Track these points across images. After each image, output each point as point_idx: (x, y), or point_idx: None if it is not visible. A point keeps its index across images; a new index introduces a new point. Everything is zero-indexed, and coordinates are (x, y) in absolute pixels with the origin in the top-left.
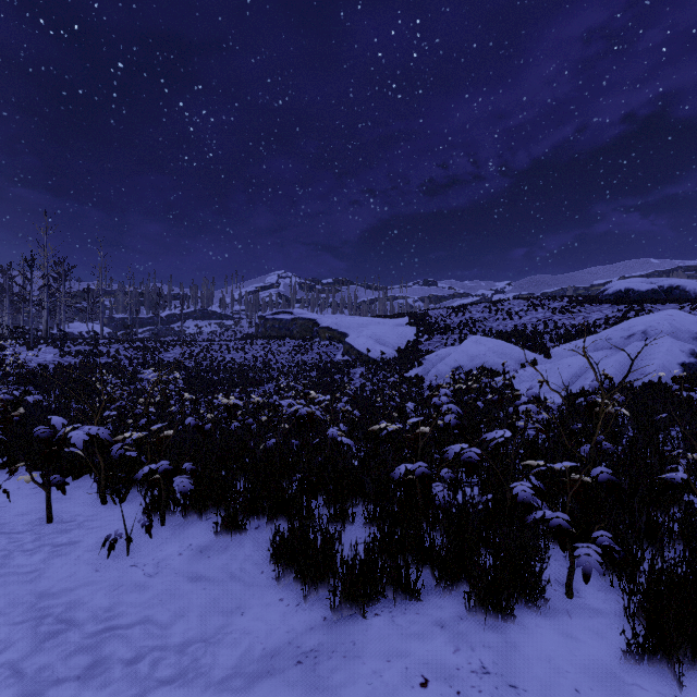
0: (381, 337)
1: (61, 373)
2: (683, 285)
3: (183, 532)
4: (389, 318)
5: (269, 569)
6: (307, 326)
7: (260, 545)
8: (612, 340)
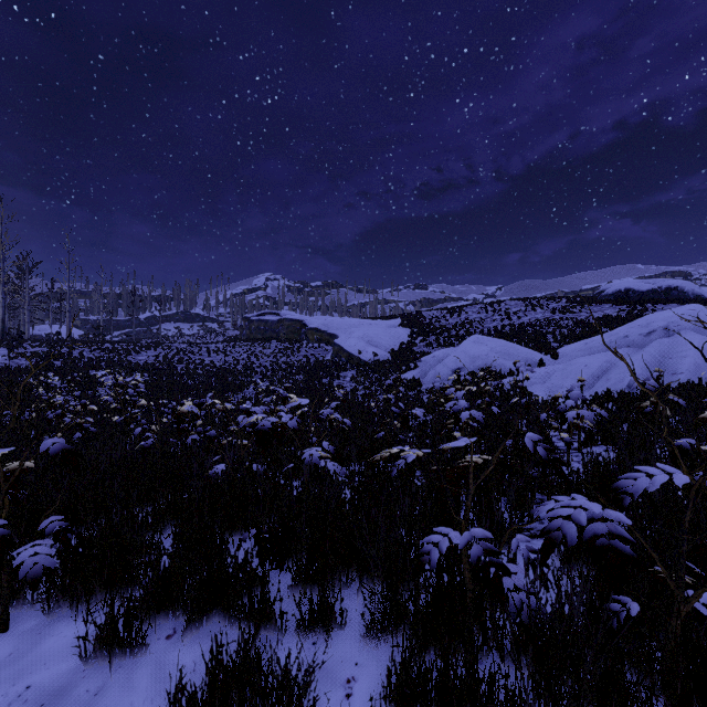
0: (373, 338)
1: (6, 376)
2: (681, 286)
3: (32, 648)
4: (381, 320)
5: None
6: (294, 327)
7: (167, 680)
8: (629, 337)
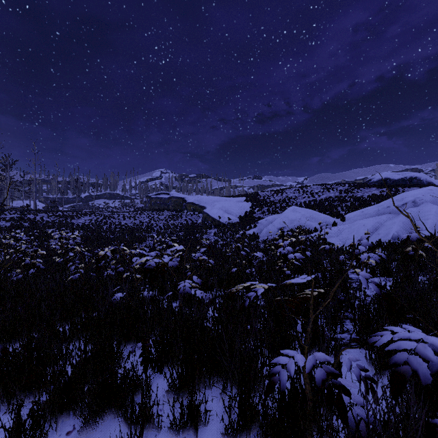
0: (228, 208)
1: None
2: (419, 177)
3: None
4: (233, 197)
5: None
6: (179, 202)
7: None
8: (390, 207)
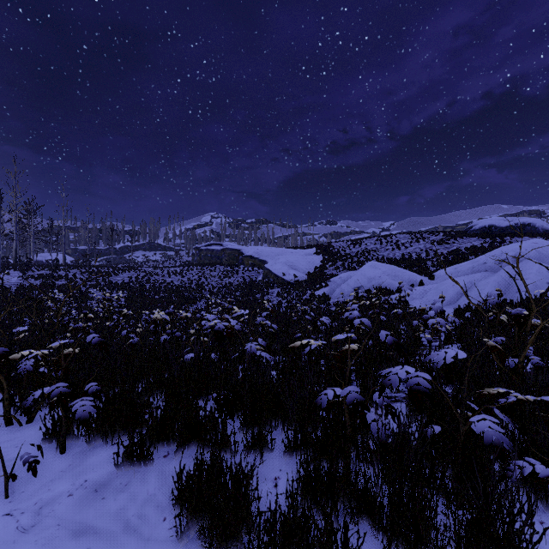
0: (294, 263)
1: (22, 292)
2: (533, 223)
3: (82, 461)
4: (300, 249)
5: (173, 514)
6: (234, 255)
7: (167, 479)
8: (487, 264)
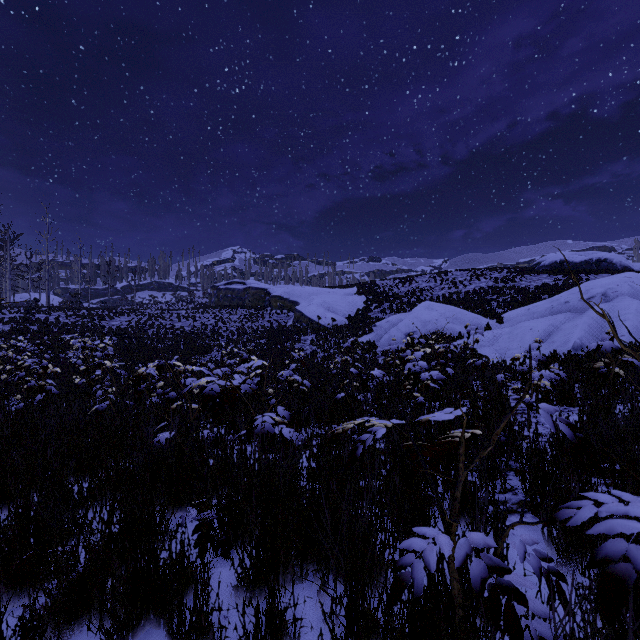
0: (332, 305)
1: None
2: (610, 258)
3: None
4: (338, 288)
5: None
6: (259, 295)
7: None
8: (570, 303)
